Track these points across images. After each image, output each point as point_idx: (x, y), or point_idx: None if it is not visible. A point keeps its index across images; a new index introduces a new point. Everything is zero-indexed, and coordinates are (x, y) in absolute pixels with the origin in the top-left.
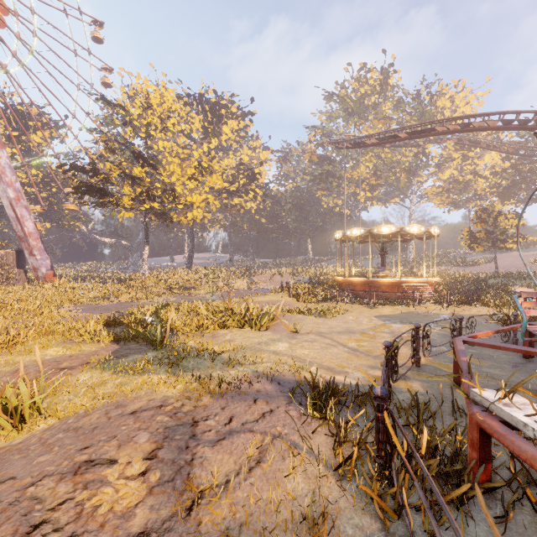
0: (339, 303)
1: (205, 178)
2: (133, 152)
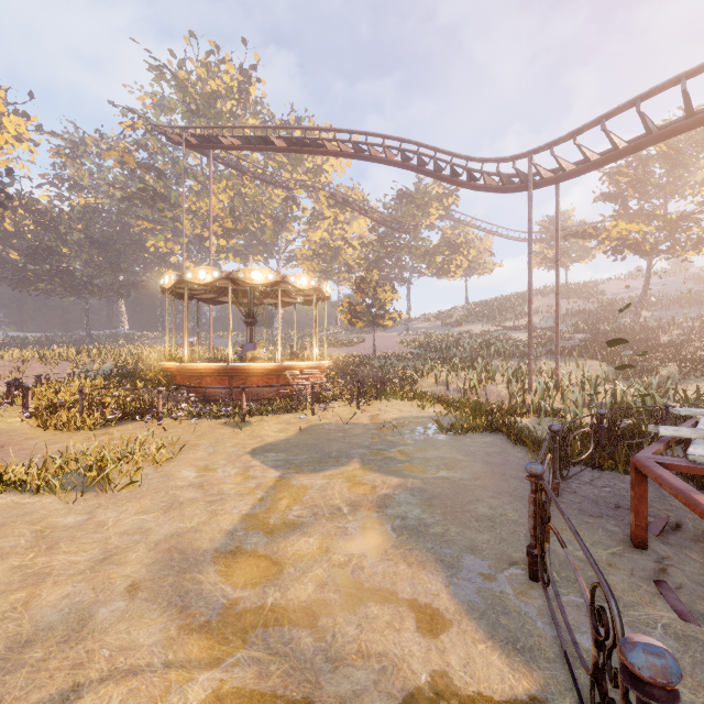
0: (165, 420)
1: None
2: None
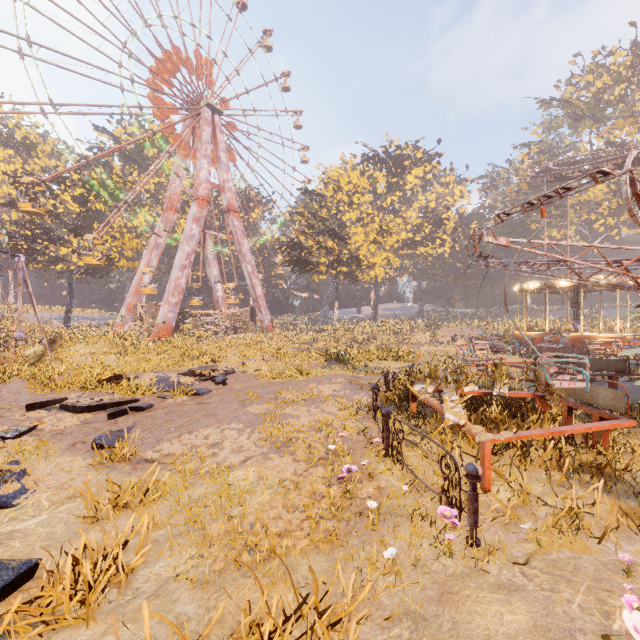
0: (499, 354)
1: (386, 238)
2: (328, 231)
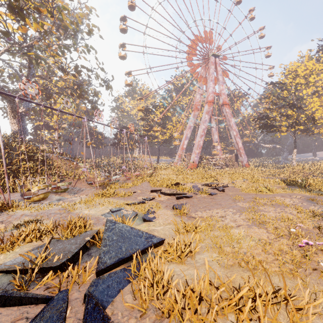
0: None
1: None
2: (288, 104)
